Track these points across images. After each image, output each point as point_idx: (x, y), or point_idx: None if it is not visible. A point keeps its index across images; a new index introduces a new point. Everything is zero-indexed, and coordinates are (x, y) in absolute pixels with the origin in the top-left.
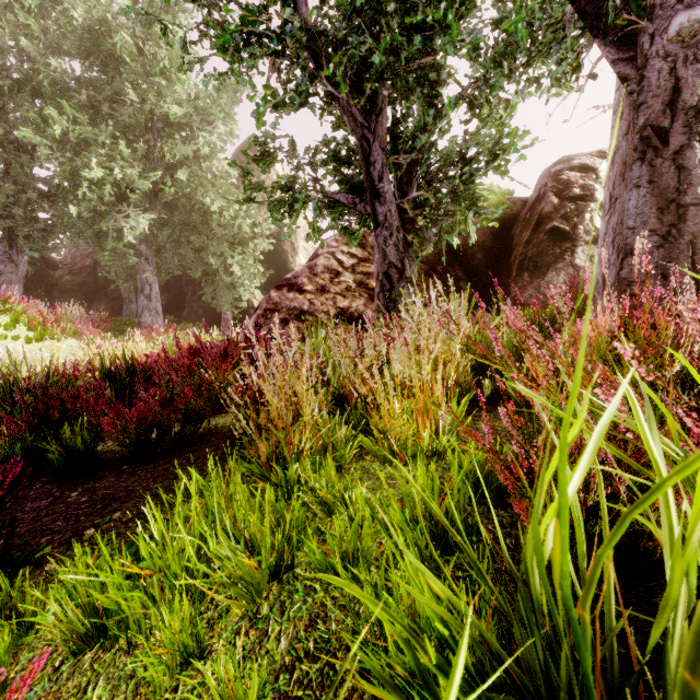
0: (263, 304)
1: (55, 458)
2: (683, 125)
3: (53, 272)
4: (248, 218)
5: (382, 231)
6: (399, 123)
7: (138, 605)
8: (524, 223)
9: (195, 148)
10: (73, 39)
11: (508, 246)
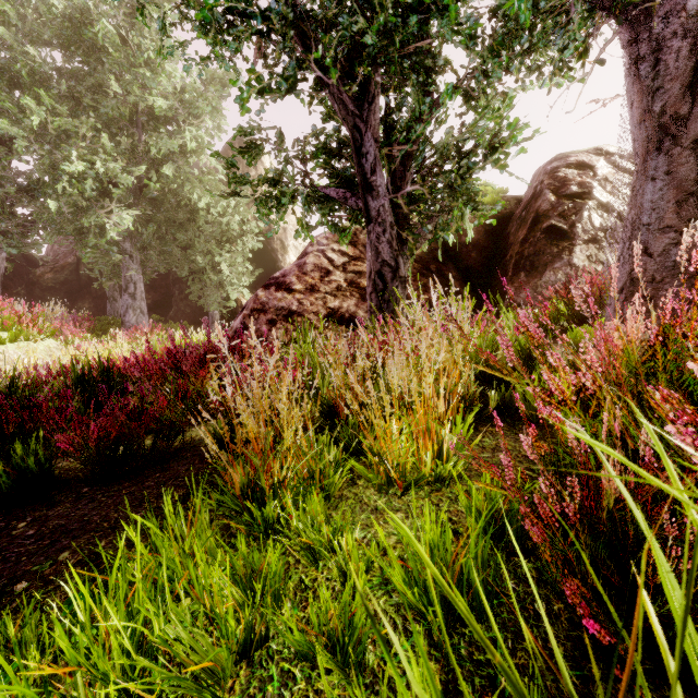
0: (249, 304)
1: (2, 482)
2: None
3: (33, 270)
4: (237, 215)
5: (374, 227)
6: (393, 112)
7: None
8: (519, 222)
9: (181, 142)
10: (53, 28)
11: (502, 245)
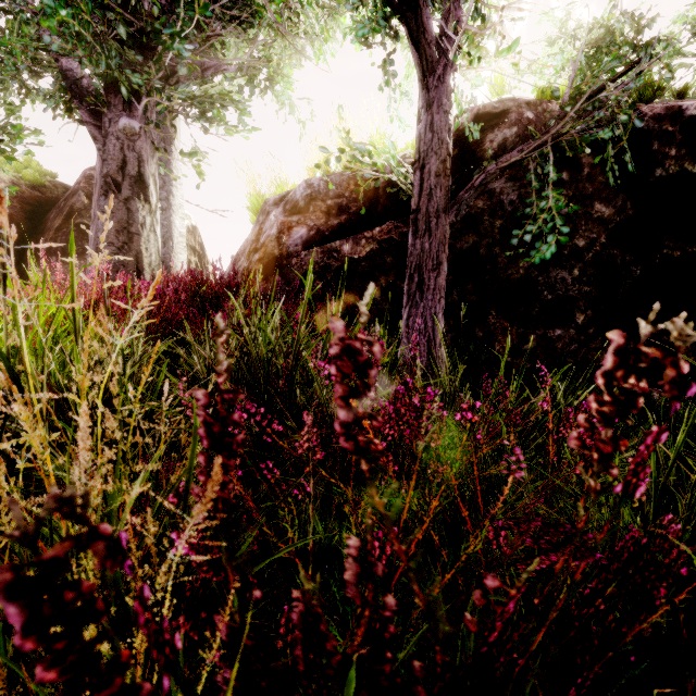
0: None
1: None
2: (129, 184)
3: None
4: None
5: None
6: None
7: None
8: (58, 211)
9: None
10: None
11: (41, 228)
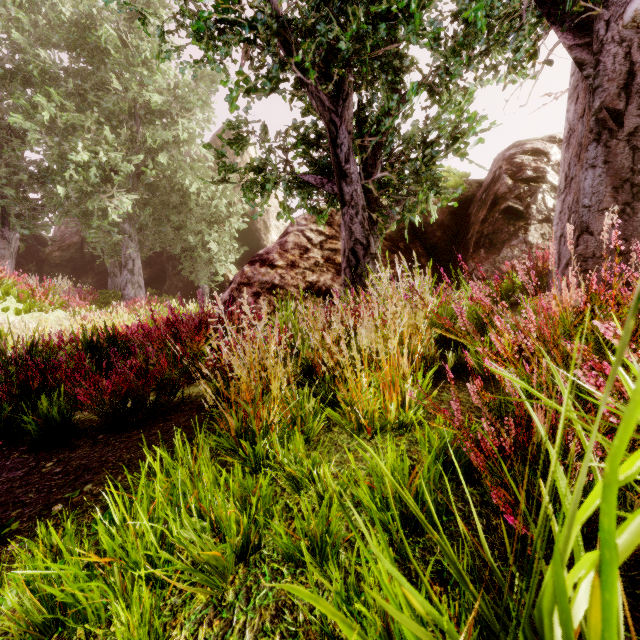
0: (236, 278)
1: (31, 429)
2: (637, 107)
3: (43, 249)
4: (224, 198)
5: (348, 209)
6: (365, 108)
7: (96, 595)
8: (480, 203)
9: (174, 133)
10: (61, 32)
11: (465, 225)
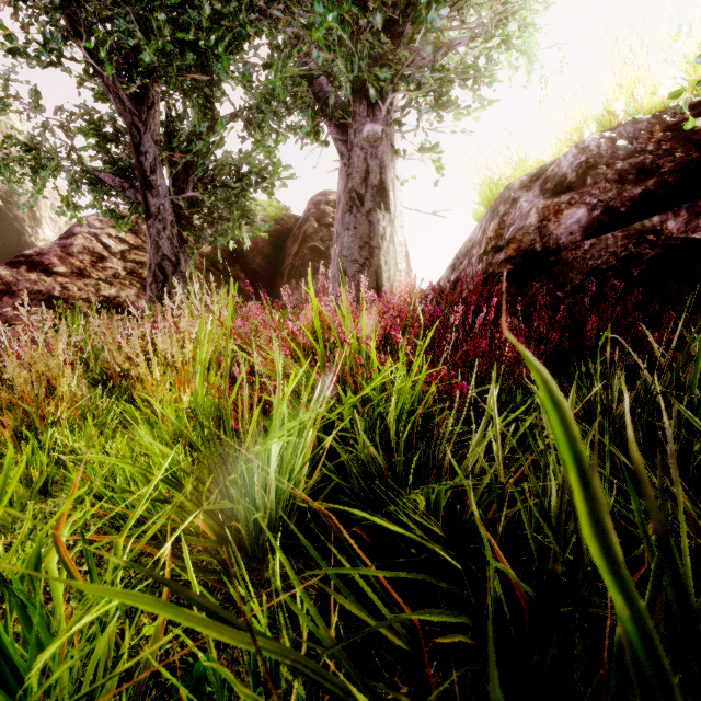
0: None
1: None
2: (371, 195)
3: None
4: None
5: (155, 222)
6: (174, 121)
7: None
8: (294, 238)
9: None
10: None
11: (282, 255)
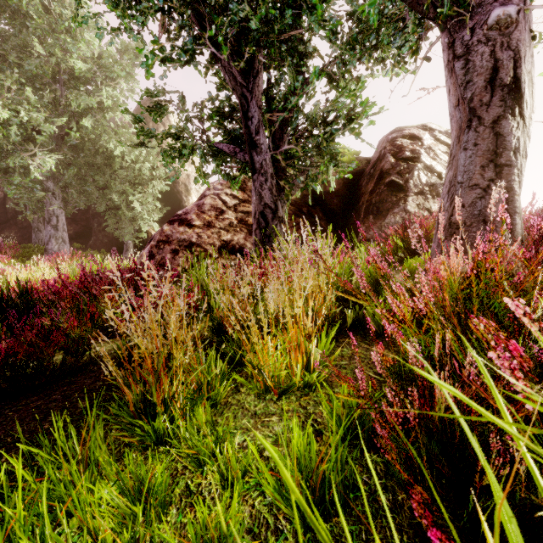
0: (156, 236)
1: None
2: (498, 101)
3: None
4: (148, 162)
5: (258, 177)
6: (273, 86)
7: None
8: (369, 177)
9: (99, 99)
10: None
11: (356, 194)
